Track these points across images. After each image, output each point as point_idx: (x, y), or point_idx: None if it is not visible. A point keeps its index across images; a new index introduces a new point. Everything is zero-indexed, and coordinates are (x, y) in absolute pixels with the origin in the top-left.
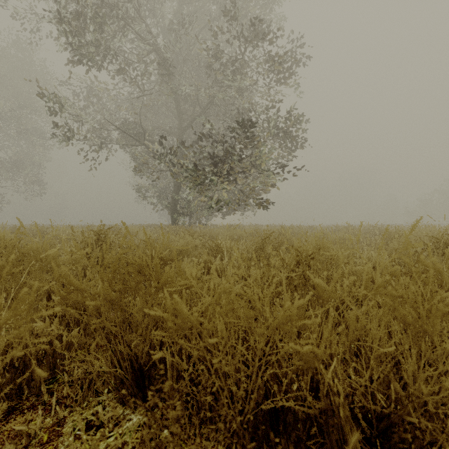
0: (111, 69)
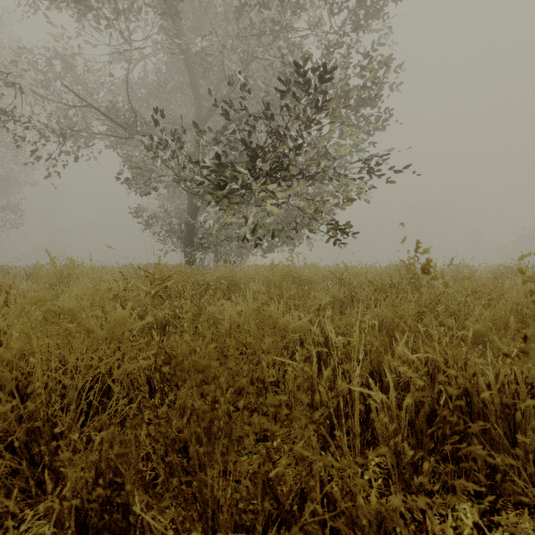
0: (74, 1)
